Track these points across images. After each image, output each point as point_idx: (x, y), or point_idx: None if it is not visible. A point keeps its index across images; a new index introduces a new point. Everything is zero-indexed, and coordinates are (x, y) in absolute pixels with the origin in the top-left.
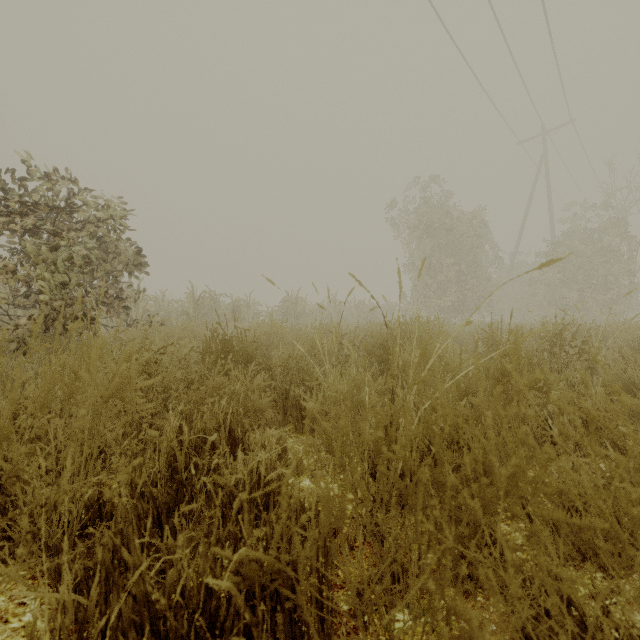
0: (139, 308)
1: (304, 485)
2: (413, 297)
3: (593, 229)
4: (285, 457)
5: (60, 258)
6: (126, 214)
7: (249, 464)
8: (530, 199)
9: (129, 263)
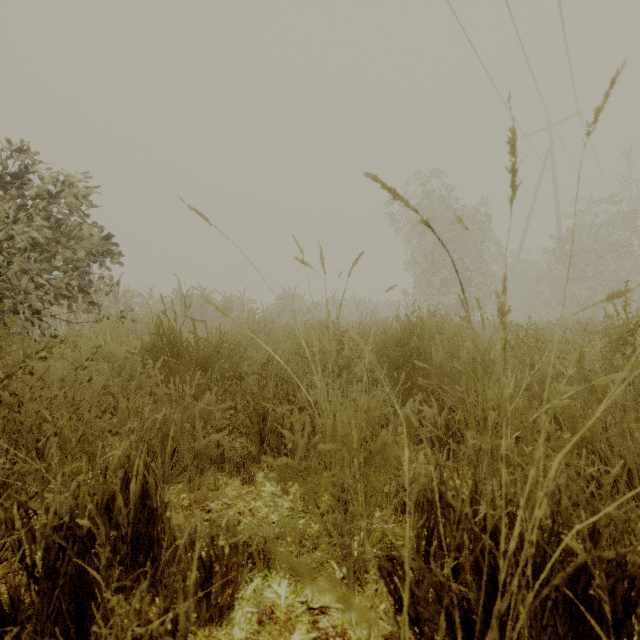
0: (120, 304)
1: (276, 597)
2: (415, 295)
3: (604, 224)
4: (237, 557)
5: None
6: (89, 191)
7: None
8: (535, 194)
9: (93, 249)
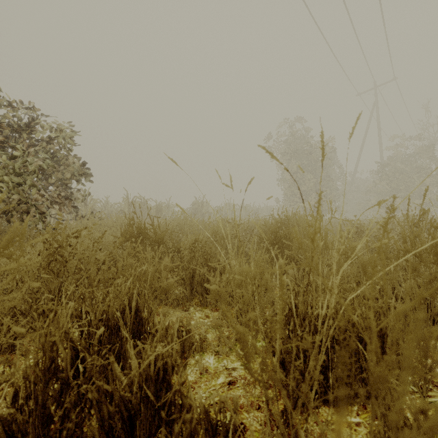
0: (88, 208)
1: (208, 364)
2: (284, 202)
3: (411, 154)
4: (189, 338)
5: (17, 165)
6: (73, 135)
7: (145, 359)
8: (366, 133)
9: (75, 172)
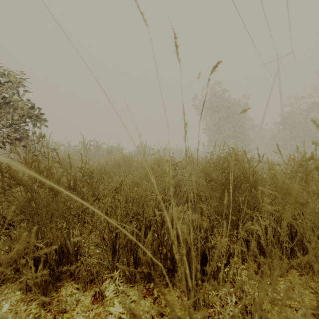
0: (49, 149)
1: None
2: (209, 146)
3: (307, 108)
4: None
5: None
6: (22, 79)
7: None
8: (270, 94)
9: (25, 115)
